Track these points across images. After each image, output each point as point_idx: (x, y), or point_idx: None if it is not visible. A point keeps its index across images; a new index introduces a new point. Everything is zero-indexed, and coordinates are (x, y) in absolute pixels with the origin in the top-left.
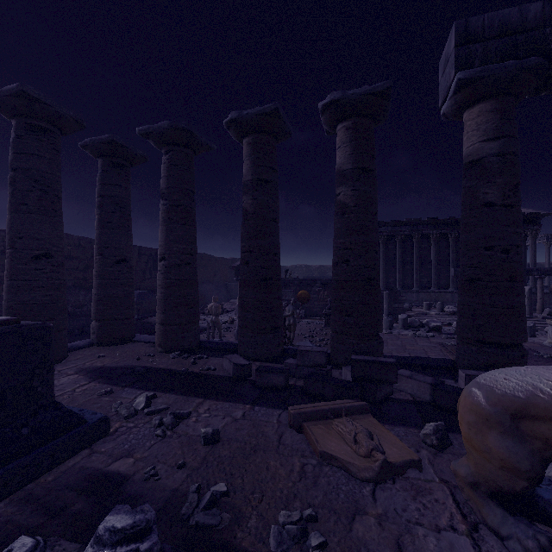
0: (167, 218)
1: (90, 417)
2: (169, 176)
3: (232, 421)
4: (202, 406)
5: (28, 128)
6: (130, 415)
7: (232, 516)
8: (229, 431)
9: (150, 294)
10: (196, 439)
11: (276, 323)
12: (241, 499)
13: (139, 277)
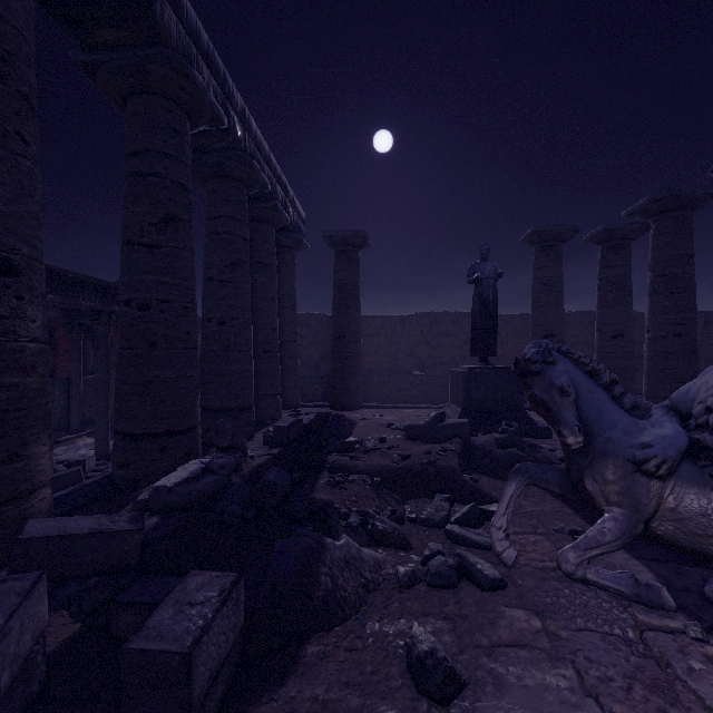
0: (651, 290)
1: (540, 425)
2: (654, 247)
3: None
4: None
5: (540, 251)
6: None
7: None
8: None
9: None
10: None
11: None
12: None
13: (705, 354)
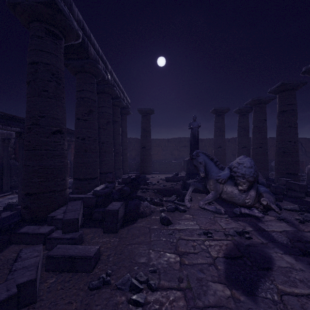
0: (253, 131)
1: None
2: (253, 116)
3: None
4: None
5: (217, 116)
6: None
7: None
8: None
9: None
10: None
11: (288, 171)
12: None
13: None
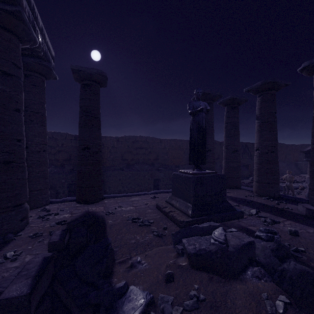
0: (260, 129)
1: (236, 209)
2: (261, 108)
3: (306, 232)
4: (286, 222)
5: None
6: (250, 215)
7: (308, 258)
8: (304, 235)
9: (242, 167)
10: (284, 231)
11: None
12: (312, 256)
13: None
